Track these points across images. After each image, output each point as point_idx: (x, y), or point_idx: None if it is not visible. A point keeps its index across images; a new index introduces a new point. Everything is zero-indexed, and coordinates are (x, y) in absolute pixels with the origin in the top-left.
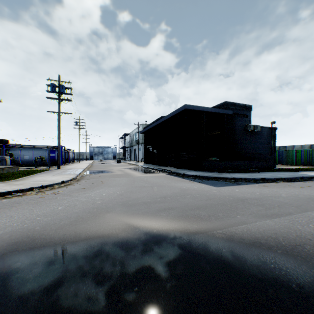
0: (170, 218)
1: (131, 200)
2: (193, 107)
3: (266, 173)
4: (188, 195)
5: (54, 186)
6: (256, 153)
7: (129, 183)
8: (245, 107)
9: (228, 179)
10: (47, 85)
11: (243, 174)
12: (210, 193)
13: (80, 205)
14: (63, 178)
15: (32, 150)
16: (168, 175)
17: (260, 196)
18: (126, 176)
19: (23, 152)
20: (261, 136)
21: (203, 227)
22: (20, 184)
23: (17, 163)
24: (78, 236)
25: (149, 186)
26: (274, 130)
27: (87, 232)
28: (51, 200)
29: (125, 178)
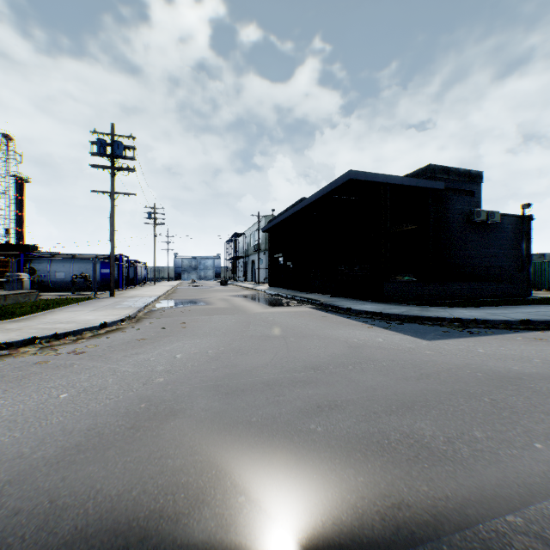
0: (339, 445)
1: (237, 375)
2: (365, 176)
3: (521, 308)
4: (368, 361)
5: (83, 333)
6: (492, 267)
7: (238, 329)
8: (468, 176)
9: (446, 321)
10: (92, 143)
11: (475, 311)
12: (419, 358)
13: (114, 389)
14: (108, 316)
15: (69, 262)
16: (315, 310)
17: (548, 369)
18: (234, 313)
19: (54, 267)
20: (501, 232)
21: (449, 493)
22: (17, 329)
23: (44, 286)
24: (53, 523)
25: (279, 335)
26: (529, 222)
27: (86, 502)
28: (58, 371)
29: (231, 316)
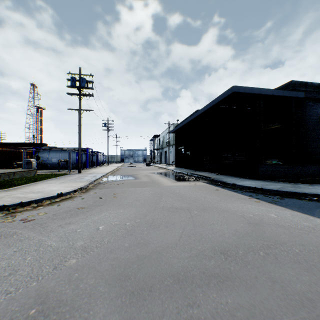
0: None
1: (146, 258)
2: (244, 89)
3: None
4: (276, 244)
5: (43, 201)
6: None
7: (153, 200)
8: None
9: None
10: (68, 80)
11: None
12: None
13: (22, 274)
14: (67, 187)
15: (59, 152)
16: (208, 185)
17: None
18: (152, 186)
19: (51, 155)
20: None
21: None
22: (0, 197)
23: (46, 166)
24: None
25: (185, 207)
26: None
27: None
28: None
29: (150, 188)
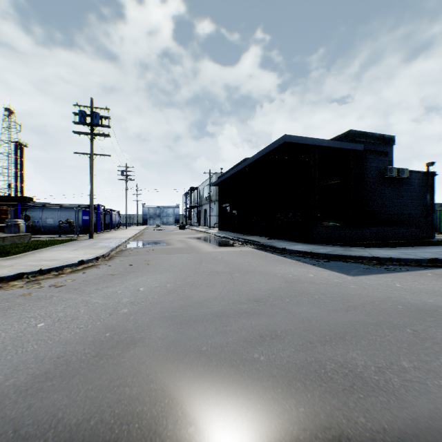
0: (281, 374)
1: (190, 306)
2: (297, 139)
3: (428, 248)
4: (302, 294)
5: (64, 269)
6: (402, 214)
7: (192, 265)
8: (382, 139)
9: (366, 259)
10: (74, 114)
11: (389, 251)
12: (346, 291)
13: (84, 319)
14: (85, 254)
15: (57, 211)
16: (256, 250)
17: None
18: (189, 252)
19: (45, 214)
20: (409, 186)
21: (386, 425)
22: (9, 265)
23: (37, 230)
24: None
25: (227, 271)
26: (432, 177)
27: (47, 432)
28: (39, 302)
29: (187, 255)
